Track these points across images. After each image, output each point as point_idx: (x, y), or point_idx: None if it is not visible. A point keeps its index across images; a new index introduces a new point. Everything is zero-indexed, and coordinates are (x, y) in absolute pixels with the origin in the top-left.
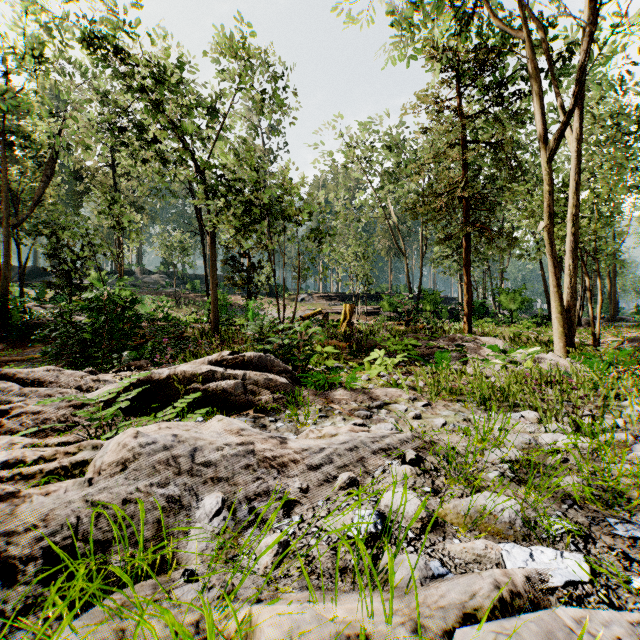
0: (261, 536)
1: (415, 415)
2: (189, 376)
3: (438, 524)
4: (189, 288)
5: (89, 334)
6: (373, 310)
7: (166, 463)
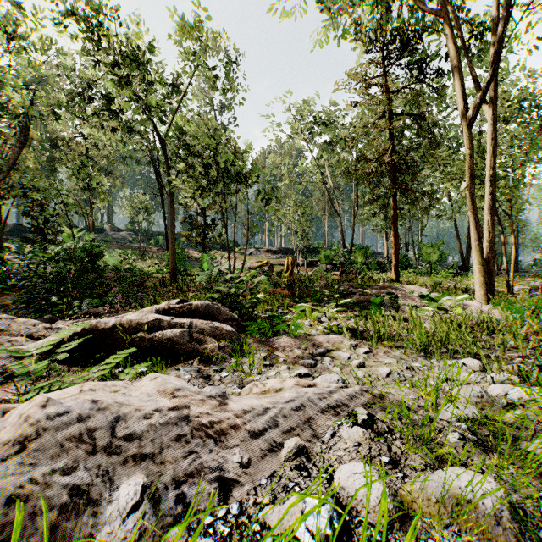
0: (188, 538)
1: (359, 363)
2: (135, 325)
3: (405, 513)
4: (153, 243)
5: (52, 283)
6: (311, 262)
7: (78, 439)
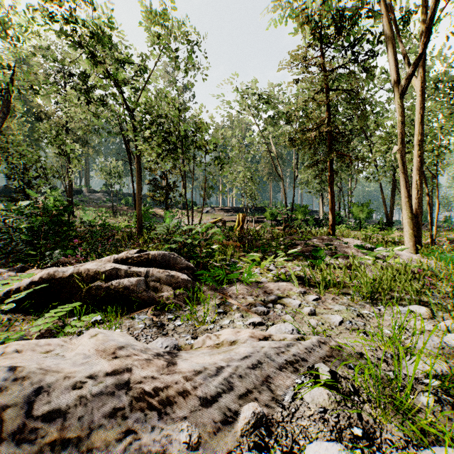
0: None
1: (310, 311)
2: (92, 274)
3: None
4: (123, 203)
5: (27, 235)
6: (259, 219)
7: None
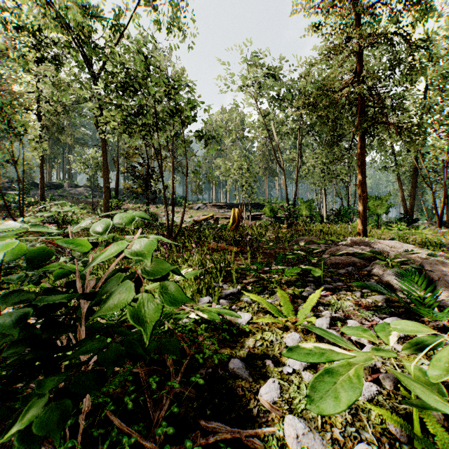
0: None
1: None
2: None
3: None
4: None
5: None
6: (255, 216)
7: None
